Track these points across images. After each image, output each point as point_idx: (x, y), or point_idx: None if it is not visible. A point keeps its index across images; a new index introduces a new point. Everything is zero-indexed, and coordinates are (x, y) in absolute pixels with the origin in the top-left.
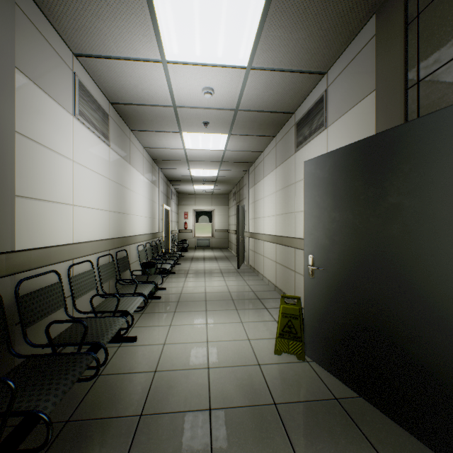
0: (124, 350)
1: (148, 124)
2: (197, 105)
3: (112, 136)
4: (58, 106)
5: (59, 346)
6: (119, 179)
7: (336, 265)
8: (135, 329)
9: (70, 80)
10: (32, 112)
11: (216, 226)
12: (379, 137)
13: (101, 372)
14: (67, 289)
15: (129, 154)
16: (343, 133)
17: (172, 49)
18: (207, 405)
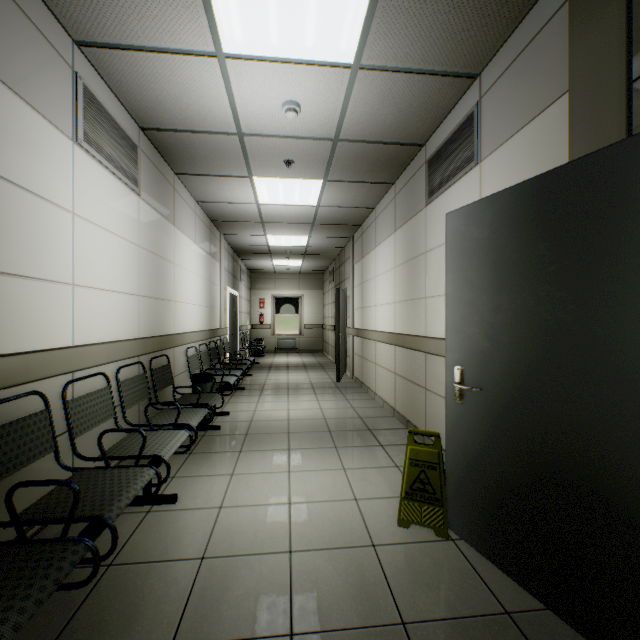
0: (155, 519)
1: (201, 163)
2: (275, 132)
3: (144, 181)
4: (45, 122)
5: (33, 524)
6: (157, 247)
7: (504, 383)
8: (176, 481)
9: (68, 83)
10: None
11: (305, 319)
12: (586, 163)
13: (113, 560)
14: (63, 420)
15: (172, 210)
16: (508, 168)
17: (232, 33)
18: (287, 625)
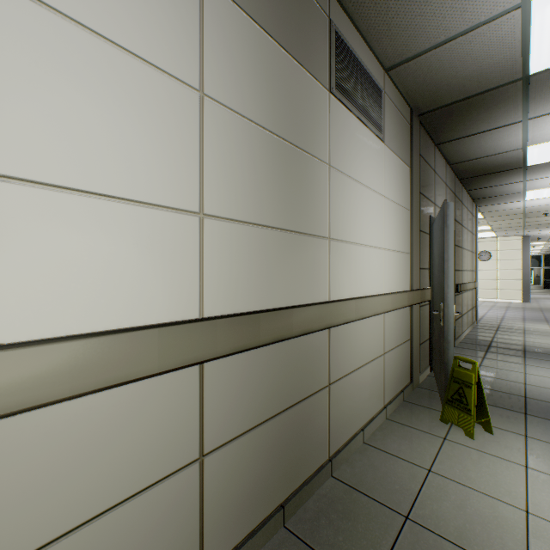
0: None
1: None
2: None
3: None
4: None
5: None
6: None
7: None
8: None
9: None
10: None
11: None
12: None
13: None
14: None
15: None
16: (396, 174)
17: None
18: None
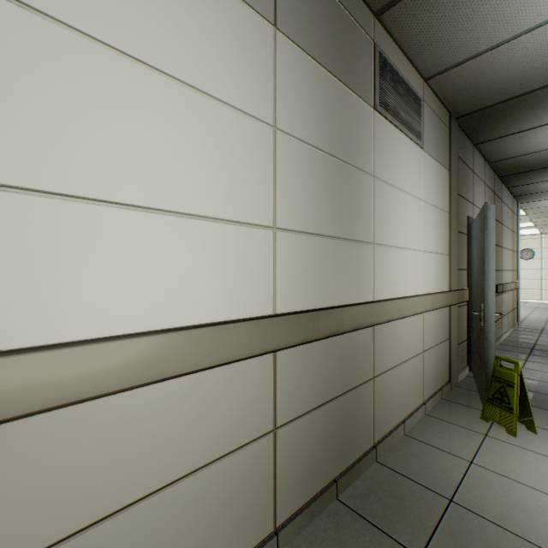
0: None
1: None
2: None
3: None
4: None
5: None
6: None
7: None
8: None
9: None
10: None
11: None
12: None
13: None
14: None
15: None
16: (434, 178)
17: None
18: None
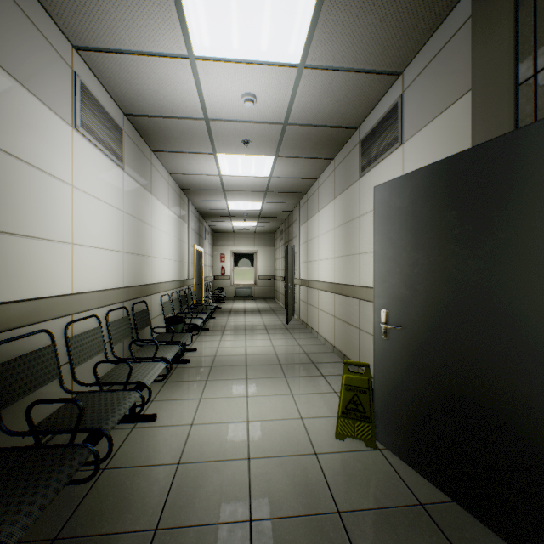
0: (139, 433)
1: (173, 142)
2: (236, 118)
3: (128, 158)
4: (51, 113)
5: (46, 434)
6: (137, 212)
7: (419, 323)
8: (155, 404)
9: (68, 80)
10: (13, 119)
11: (259, 271)
12: (482, 149)
13: (107, 465)
14: (64, 353)
15: (150, 181)
16: (425, 150)
17: (201, 40)
18: (247, 514)
